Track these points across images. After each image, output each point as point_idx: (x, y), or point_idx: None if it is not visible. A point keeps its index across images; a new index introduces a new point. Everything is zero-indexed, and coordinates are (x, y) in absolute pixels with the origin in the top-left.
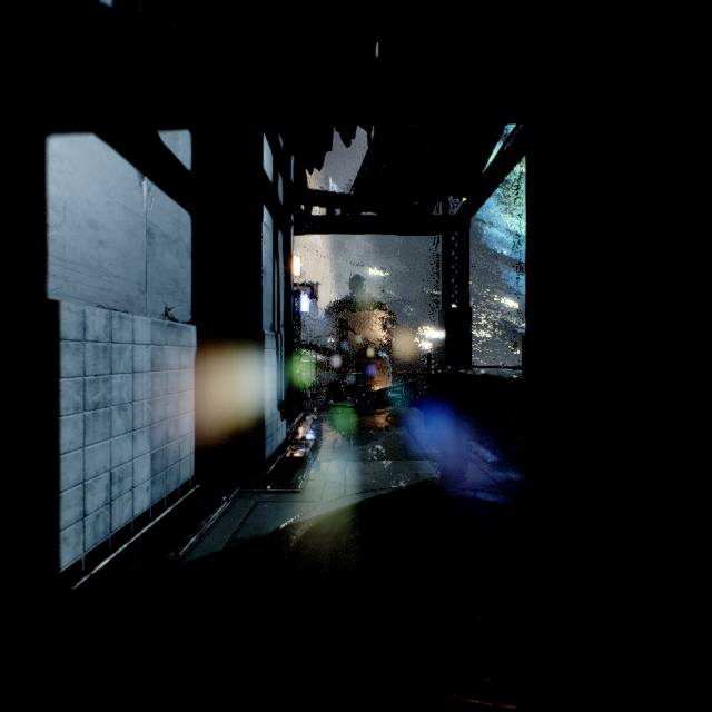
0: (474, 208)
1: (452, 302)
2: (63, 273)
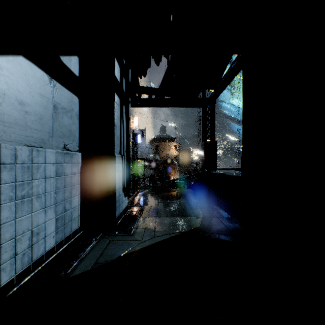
0: (217, 94)
1: (207, 138)
2: (3, 128)
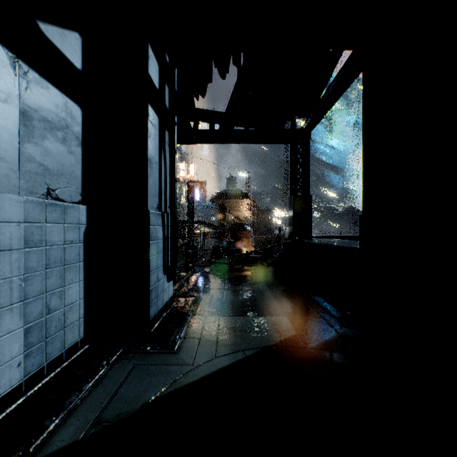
0: (314, 124)
1: (297, 191)
2: None
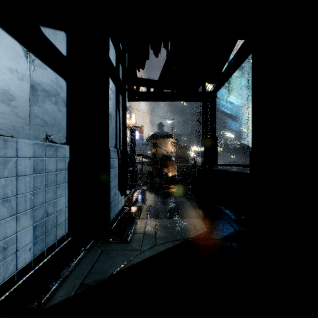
0: (218, 88)
1: (207, 133)
2: None
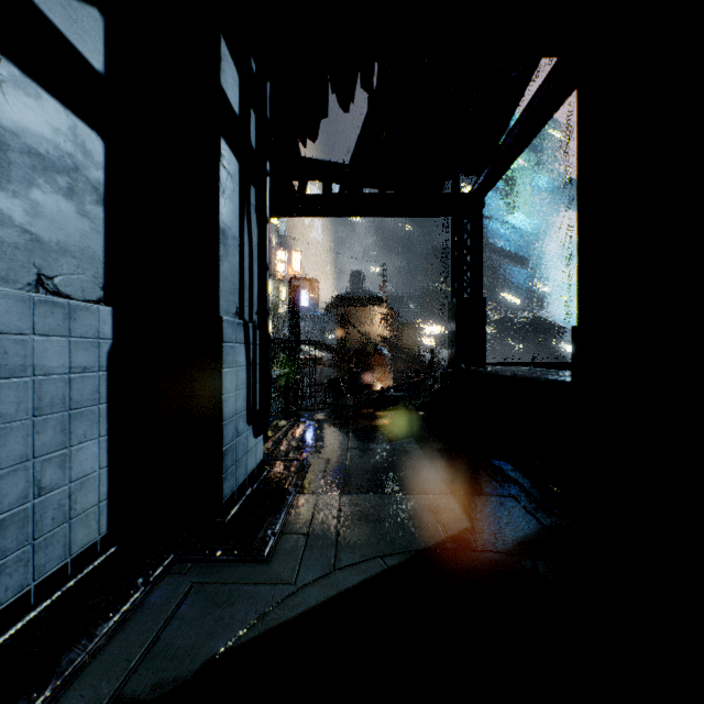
0: (489, 184)
1: (463, 291)
2: None
